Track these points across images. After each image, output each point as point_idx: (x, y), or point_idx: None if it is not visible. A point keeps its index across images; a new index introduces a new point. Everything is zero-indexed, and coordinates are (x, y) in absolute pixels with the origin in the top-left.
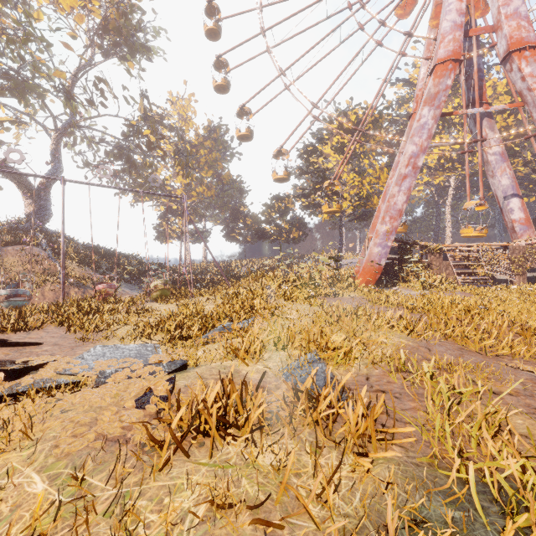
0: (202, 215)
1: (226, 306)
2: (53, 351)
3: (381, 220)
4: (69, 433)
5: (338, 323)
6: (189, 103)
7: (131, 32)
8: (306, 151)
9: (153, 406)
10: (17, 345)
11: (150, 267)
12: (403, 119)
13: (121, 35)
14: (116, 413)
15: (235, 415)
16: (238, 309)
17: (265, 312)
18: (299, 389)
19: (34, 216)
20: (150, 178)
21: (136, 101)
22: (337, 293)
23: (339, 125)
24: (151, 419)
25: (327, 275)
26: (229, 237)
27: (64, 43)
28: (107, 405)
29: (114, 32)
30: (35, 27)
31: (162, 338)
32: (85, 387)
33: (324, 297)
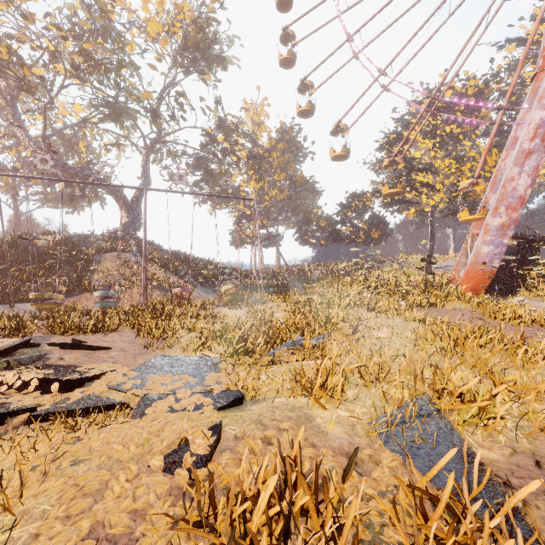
0: (274, 219)
1: (297, 315)
2: (117, 358)
3: (493, 212)
4: (60, 511)
5: (456, 351)
6: (262, 108)
7: (208, 44)
8: (388, 140)
9: (185, 473)
10: (89, 348)
11: (225, 271)
12: (516, 88)
13: (199, 50)
14: (136, 476)
15: (305, 521)
16: (310, 321)
17: (345, 326)
18: (421, 488)
19: (128, 226)
20: (222, 182)
21: (211, 110)
22: (435, 303)
23: (430, 104)
24: (178, 497)
25: (416, 281)
26: (301, 240)
27: (149, 64)
28: (129, 459)
29: (193, 48)
30: (125, 52)
31: (224, 351)
32: (129, 411)
33: (417, 308)
